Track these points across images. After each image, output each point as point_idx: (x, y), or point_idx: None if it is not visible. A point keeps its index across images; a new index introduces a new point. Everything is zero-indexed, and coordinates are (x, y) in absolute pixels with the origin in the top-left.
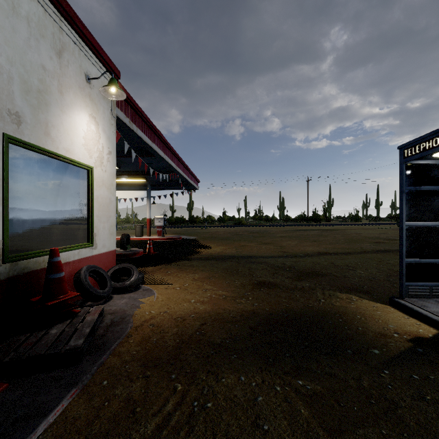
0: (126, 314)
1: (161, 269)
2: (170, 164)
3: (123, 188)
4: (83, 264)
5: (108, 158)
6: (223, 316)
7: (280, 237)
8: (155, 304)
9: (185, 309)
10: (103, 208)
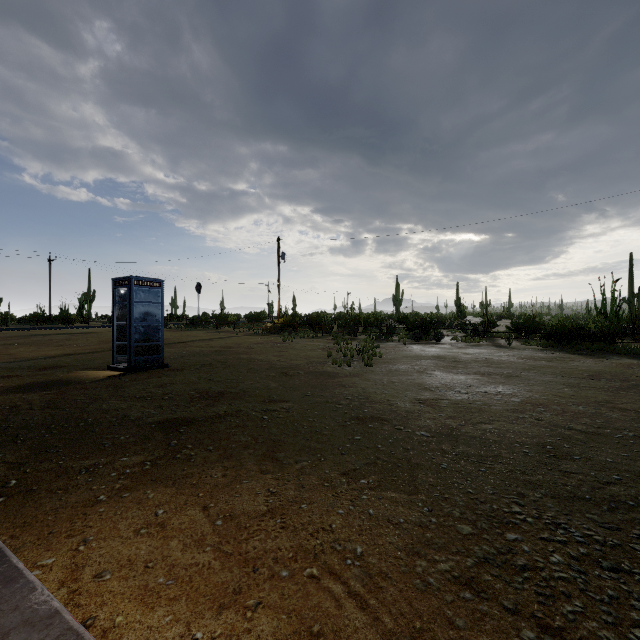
0: None
1: None
2: None
3: None
4: None
5: None
6: None
7: (3, 345)
8: None
9: None
10: None
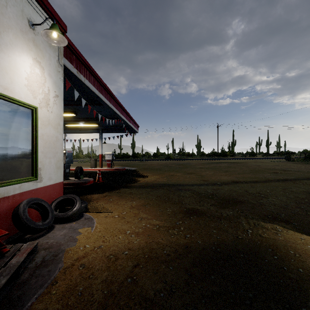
0: (60, 249)
1: (105, 196)
2: (115, 111)
3: (82, 132)
4: (25, 197)
5: (55, 101)
6: (157, 254)
7: (199, 168)
8: (92, 236)
9: (119, 243)
10: (49, 145)
